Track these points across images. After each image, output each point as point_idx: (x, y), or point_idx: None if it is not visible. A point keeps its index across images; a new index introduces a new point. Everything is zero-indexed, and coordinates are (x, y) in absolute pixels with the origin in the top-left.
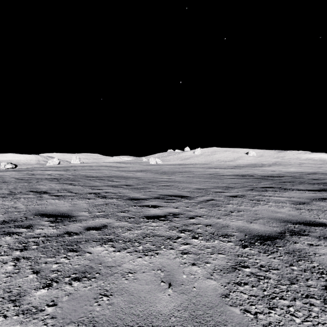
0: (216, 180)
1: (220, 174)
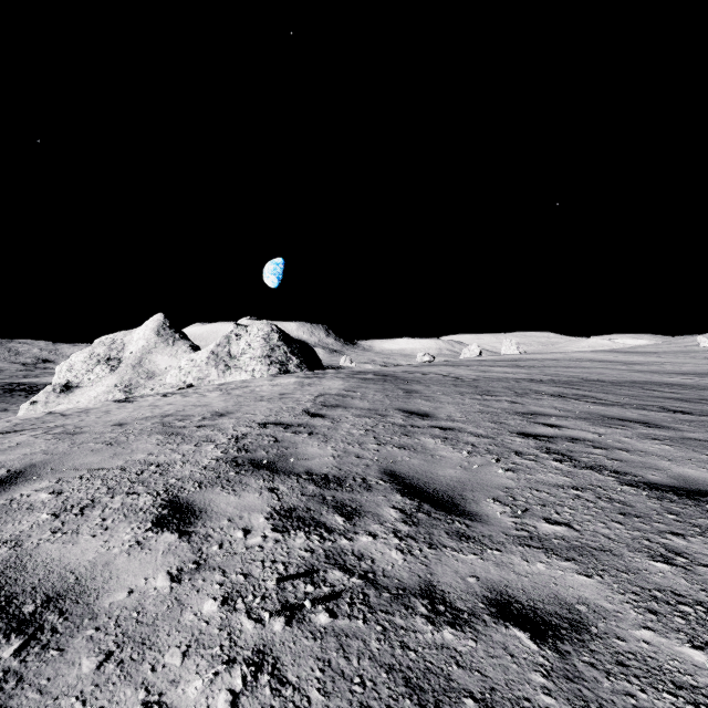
0: None
1: None
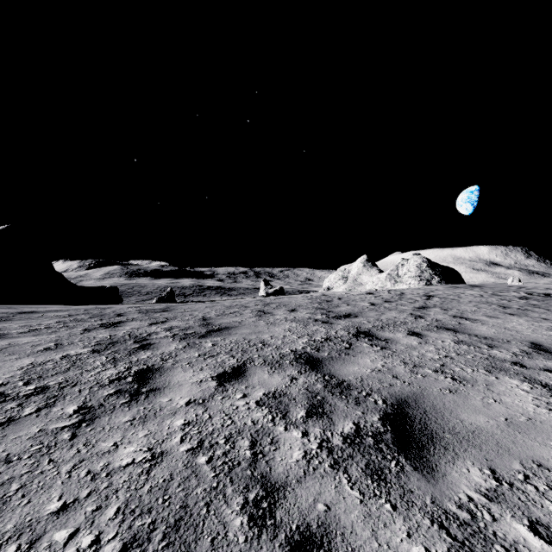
0: None
1: None
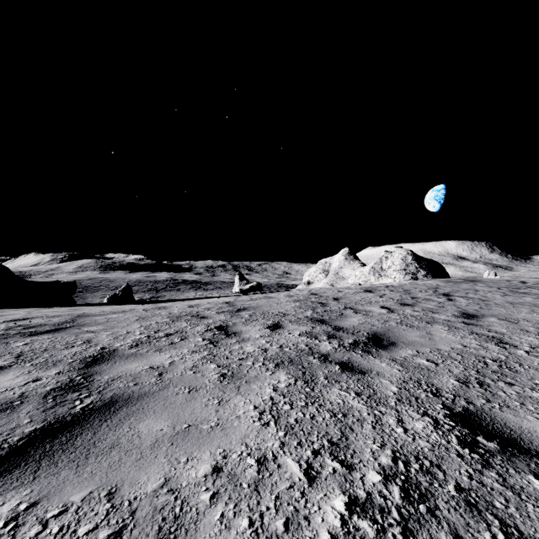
0: None
1: None
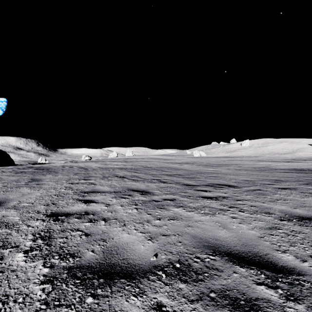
0: (266, 173)
1: (272, 168)
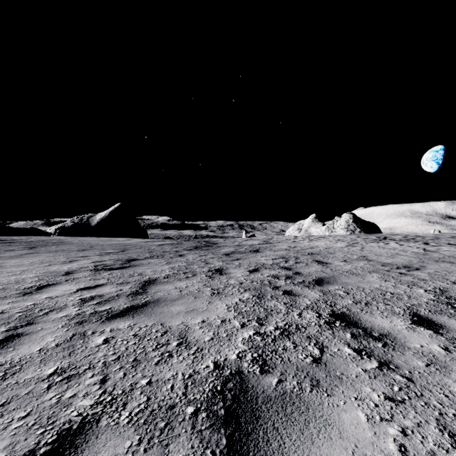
0: None
1: None
